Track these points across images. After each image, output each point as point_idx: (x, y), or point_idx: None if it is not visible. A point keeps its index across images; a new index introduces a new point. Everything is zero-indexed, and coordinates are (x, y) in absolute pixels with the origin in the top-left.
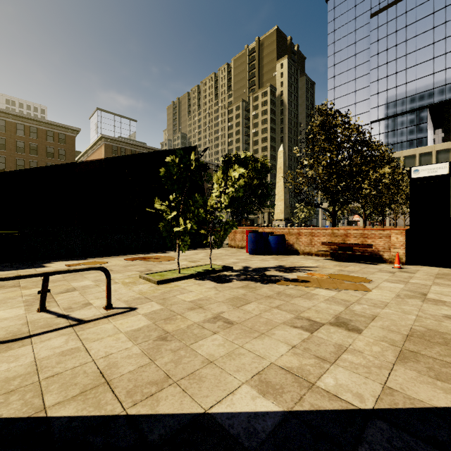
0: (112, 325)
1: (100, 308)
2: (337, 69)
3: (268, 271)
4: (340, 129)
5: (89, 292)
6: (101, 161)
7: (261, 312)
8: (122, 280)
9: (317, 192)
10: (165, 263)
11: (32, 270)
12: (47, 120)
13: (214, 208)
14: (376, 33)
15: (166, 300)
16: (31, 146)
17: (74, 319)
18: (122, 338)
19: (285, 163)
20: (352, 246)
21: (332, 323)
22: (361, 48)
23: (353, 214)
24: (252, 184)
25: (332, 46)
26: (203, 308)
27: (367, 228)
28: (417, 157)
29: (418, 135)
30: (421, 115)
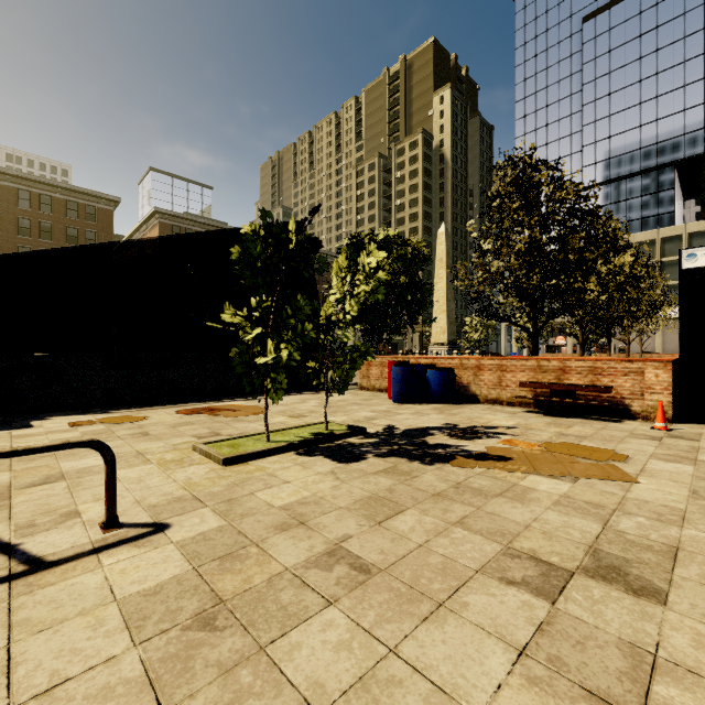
0: (101, 575)
1: (93, 525)
2: (530, 104)
3: (430, 436)
4: (546, 189)
5: (87, 485)
6: (140, 243)
7: (429, 537)
8: (161, 455)
9: (507, 297)
10: (246, 419)
11: (2, 435)
12: (67, 185)
13: (332, 321)
14: (592, 47)
15: (234, 504)
16: (42, 225)
17: (24, 558)
18: (111, 621)
19: (449, 253)
20: (575, 390)
21: (590, 569)
22: (569, 71)
23: (555, 335)
24: (398, 283)
25: (522, 67)
26: (307, 525)
27: (601, 358)
28: (658, 244)
29: (660, 209)
30: (664, 177)
